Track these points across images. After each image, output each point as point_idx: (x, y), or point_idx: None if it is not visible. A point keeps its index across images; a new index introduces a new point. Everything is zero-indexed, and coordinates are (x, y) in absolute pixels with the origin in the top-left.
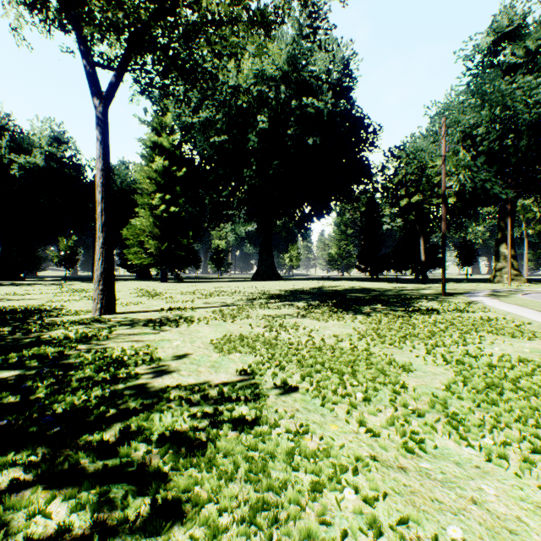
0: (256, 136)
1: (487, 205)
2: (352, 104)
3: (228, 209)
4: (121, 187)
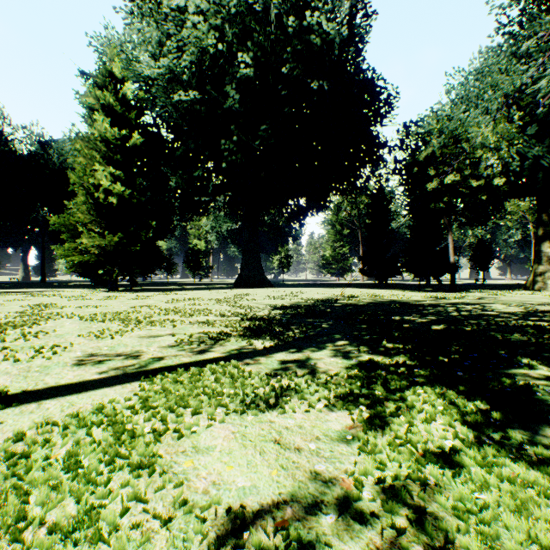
0: (237, 90)
1: (520, 196)
2: (362, 61)
3: (202, 195)
4: (59, 165)
